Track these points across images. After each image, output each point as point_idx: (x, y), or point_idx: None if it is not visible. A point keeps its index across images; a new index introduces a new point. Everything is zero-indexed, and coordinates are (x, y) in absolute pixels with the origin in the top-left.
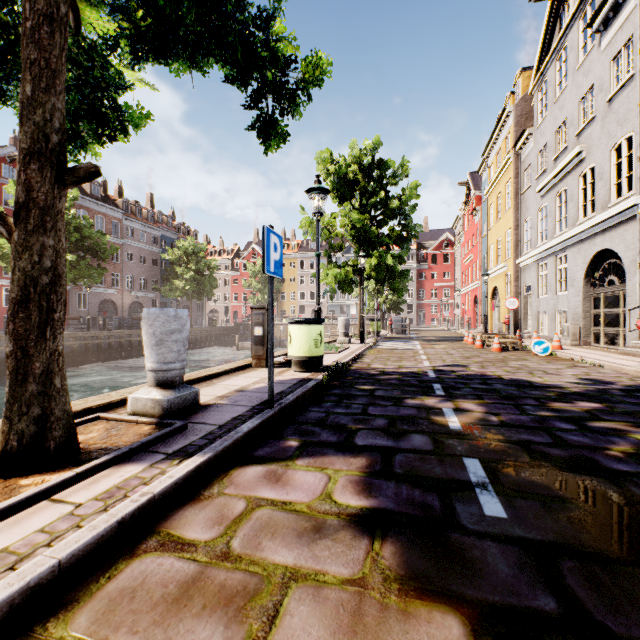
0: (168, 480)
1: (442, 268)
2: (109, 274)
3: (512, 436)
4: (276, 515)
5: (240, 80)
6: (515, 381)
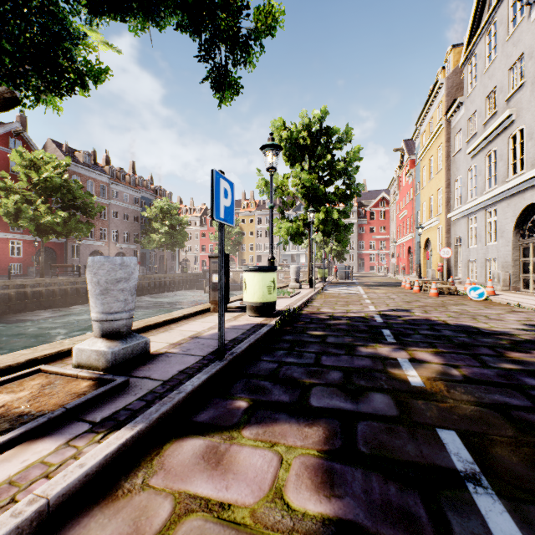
0: (76, 472)
1: (379, 223)
2: (98, 229)
3: (483, 397)
4: (208, 531)
5: (192, 28)
6: (462, 327)
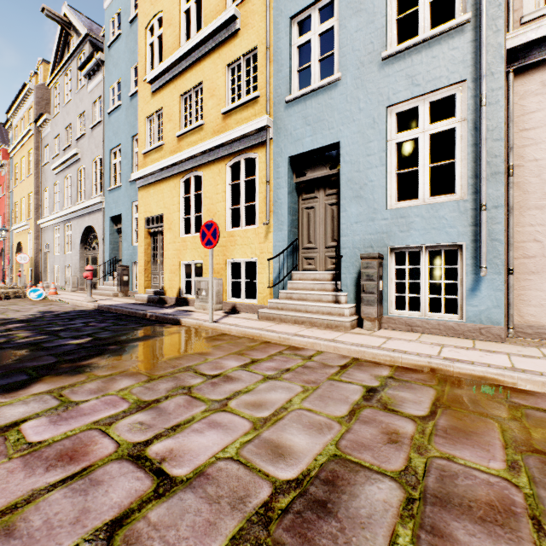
0: None
1: None
2: None
3: None
4: None
5: None
6: None
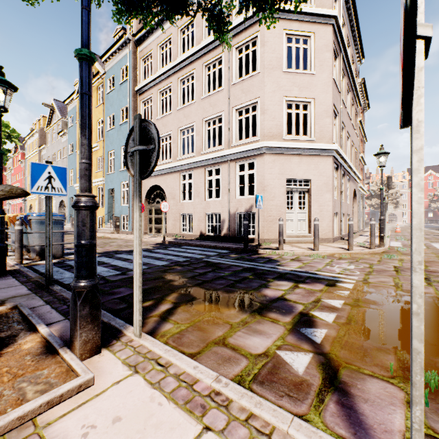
0: None
1: None
2: None
3: None
4: None
5: None
6: None
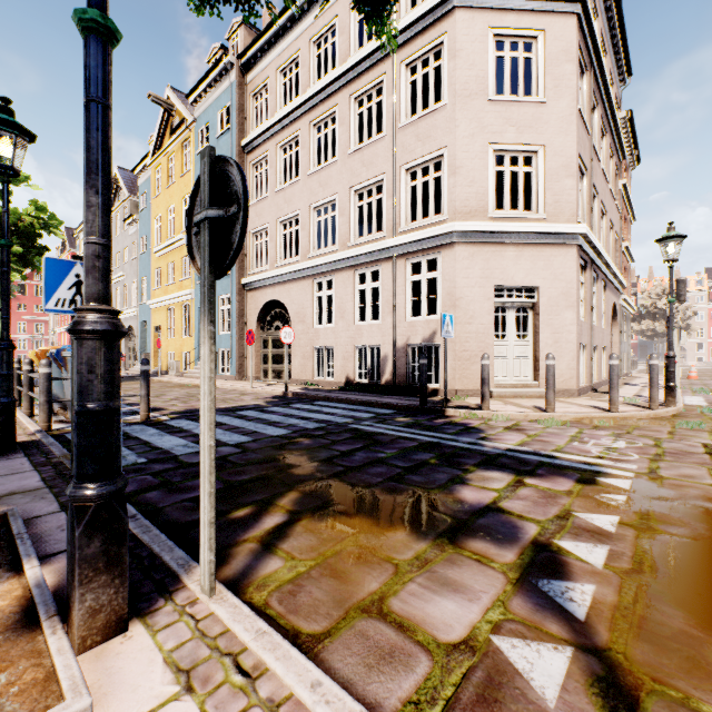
0: None
1: (34, 300)
2: None
3: None
4: None
5: None
6: None
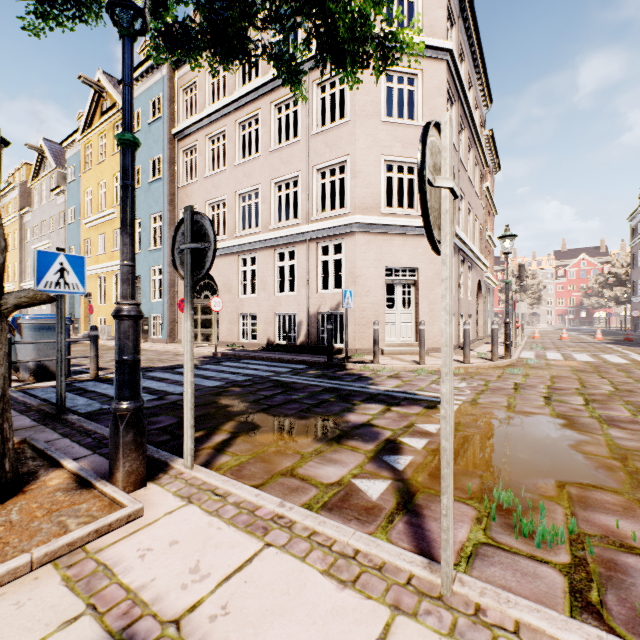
0: None
1: None
2: None
3: None
4: None
5: None
6: None
